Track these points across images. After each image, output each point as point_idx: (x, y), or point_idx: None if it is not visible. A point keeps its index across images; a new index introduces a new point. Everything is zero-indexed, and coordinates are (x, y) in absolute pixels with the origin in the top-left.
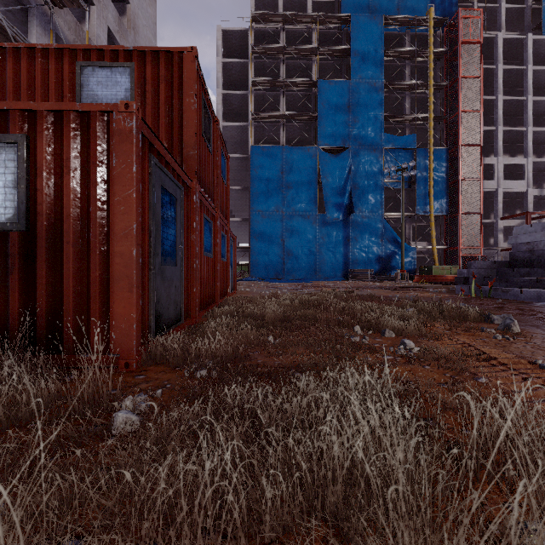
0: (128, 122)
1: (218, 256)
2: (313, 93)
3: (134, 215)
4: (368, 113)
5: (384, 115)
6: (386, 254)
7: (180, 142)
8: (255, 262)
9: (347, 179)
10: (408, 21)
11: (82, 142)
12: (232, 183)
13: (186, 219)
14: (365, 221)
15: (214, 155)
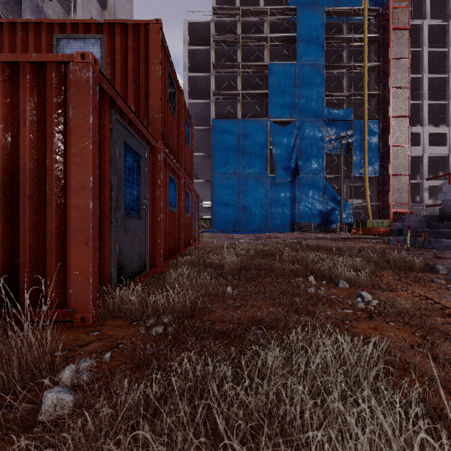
0: (84, 72)
1: (182, 211)
2: (265, 74)
3: (91, 167)
4: (311, 90)
5: (325, 92)
6: (327, 209)
7: (147, 106)
8: (215, 217)
9: (294, 146)
10: (345, 12)
11: (39, 94)
12: (196, 151)
13: (151, 176)
14: (309, 182)
15: (178, 121)
